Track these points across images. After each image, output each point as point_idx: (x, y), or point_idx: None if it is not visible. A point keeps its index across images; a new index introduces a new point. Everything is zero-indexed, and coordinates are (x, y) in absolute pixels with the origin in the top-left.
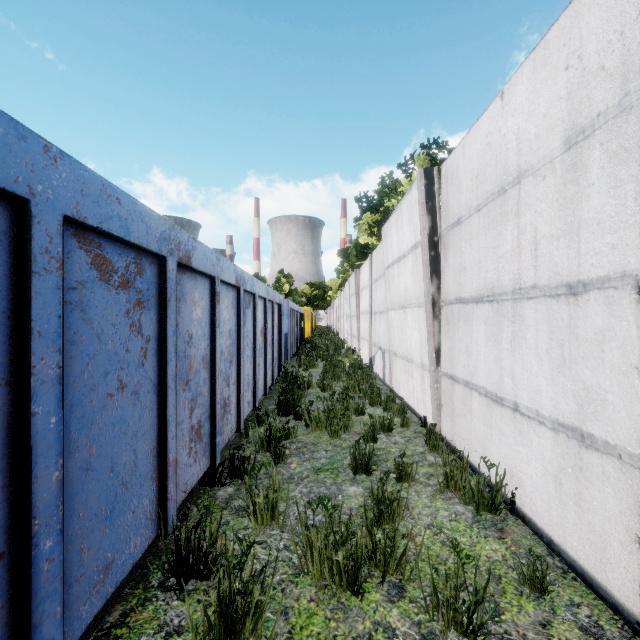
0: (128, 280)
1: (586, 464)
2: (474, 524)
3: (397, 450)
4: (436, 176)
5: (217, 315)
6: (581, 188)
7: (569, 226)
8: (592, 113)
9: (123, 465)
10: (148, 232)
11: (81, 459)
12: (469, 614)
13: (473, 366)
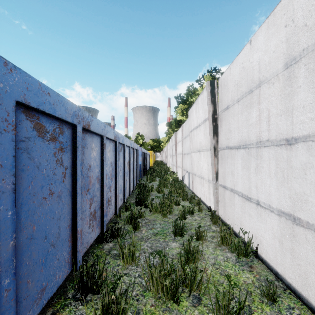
0: (55, 137)
1: (296, 233)
2: (236, 263)
3: (196, 223)
4: (216, 84)
5: (104, 155)
6: (293, 88)
7: (287, 109)
8: (300, 49)
9: (52, 235)
10: (66, 111)
11: (27, 233)
12: (236, 314)
13: (235, 181)
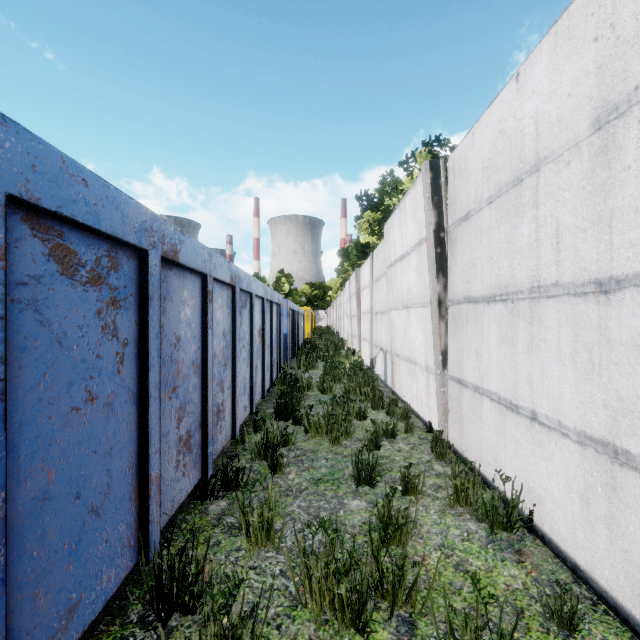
0: (99, 275)
1: (620, 484)
2: (489, 544)
3: (402, 458)
4: (442, 169)
5: (209, 315)
6: (614, 172)
7: (599, 216)
8: (628, 87)
9: (93, 489)
10: (124, 221)
11: (35, 487)
12: None
13: (484, 370)
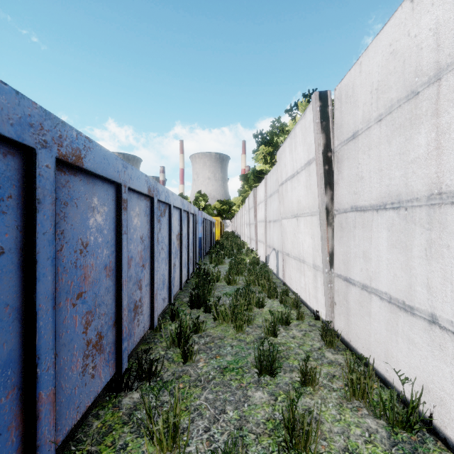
0: None
1: None
2: (392, 448)
3: (296, 345)
4: (330, 98)
5: (123, 222)
6: None
7: None
8: None
9: None
10: None
11: None
12: None
13: (372, 271)
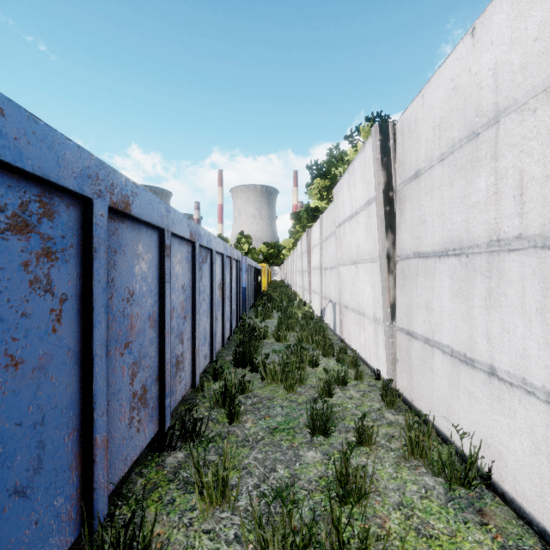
0: (26, 223)
1: None
2: (448, 503)
3: (353, 406)
4: (391, 131)
5: (166, 270)
6: None
7: None
8: None
9: (16, 466)
10: (59, 164)
11: None
12: None
13: (435, 323)
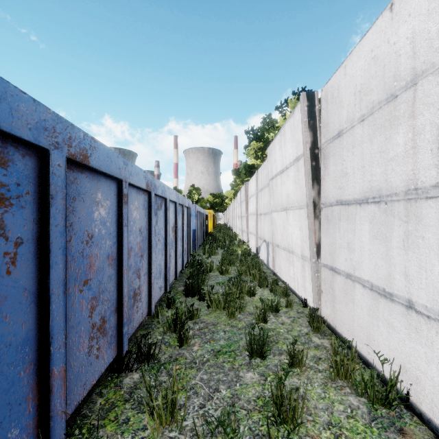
0: None
1: None
2: (372, 422)
3: (285, 331)
4: (317, 99)
5: (124, 215)
6: None
7: None
8: None
9: None
10: (12, 114)
11: None
12: None
13: (356, 261)
